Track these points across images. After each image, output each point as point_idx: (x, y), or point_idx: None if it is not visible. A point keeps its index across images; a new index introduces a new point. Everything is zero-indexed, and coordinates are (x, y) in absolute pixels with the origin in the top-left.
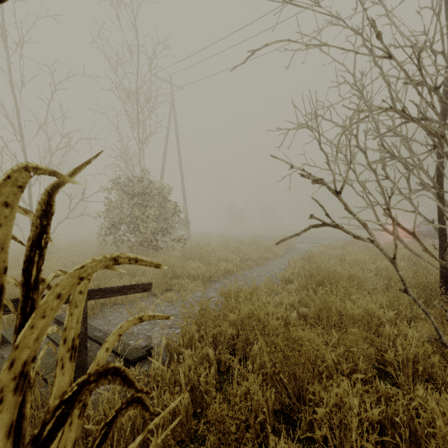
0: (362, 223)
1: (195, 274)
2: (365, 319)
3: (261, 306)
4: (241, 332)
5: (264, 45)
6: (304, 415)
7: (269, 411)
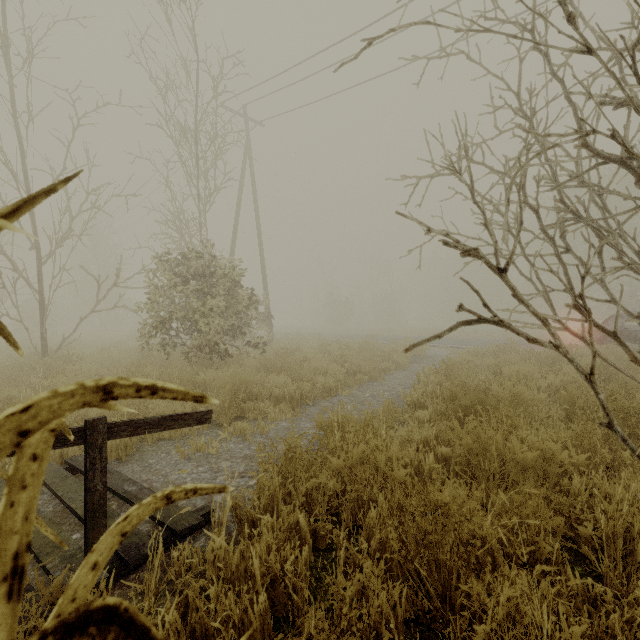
0: (540, 318)
1: (280, 394)
2: (540, 466)
3: (380, 447)
4: (349, 487)
5: (389, 30)
6: (452, 628)
7: (396, 624)
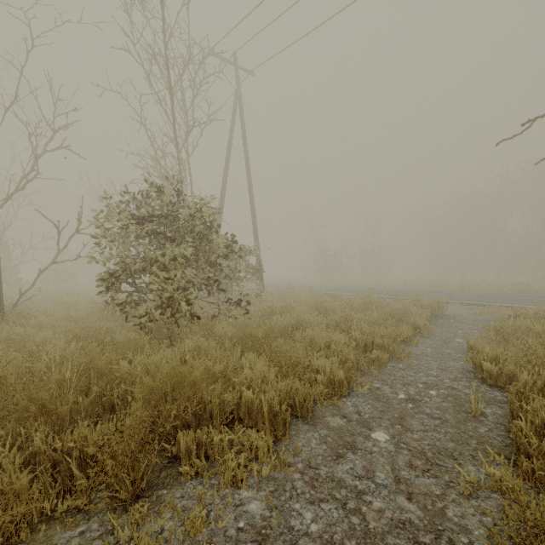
0: None
1: (255, 403)
2: None
3: None
4: None
5: None
6: None
7: None
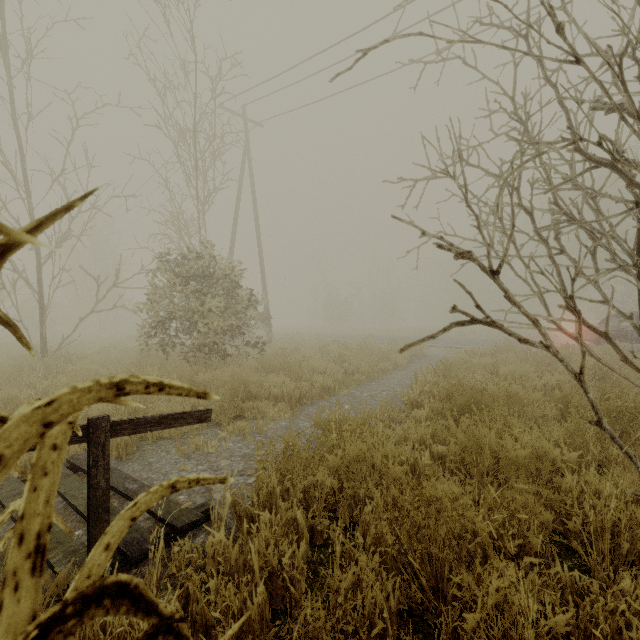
0: (531, 319)
1: (279, 394)
2: (532, 464)
3: (376, 445)
4: (346, 484)
5: (383, 41)
6: (444, 619)
7: (390, 614)
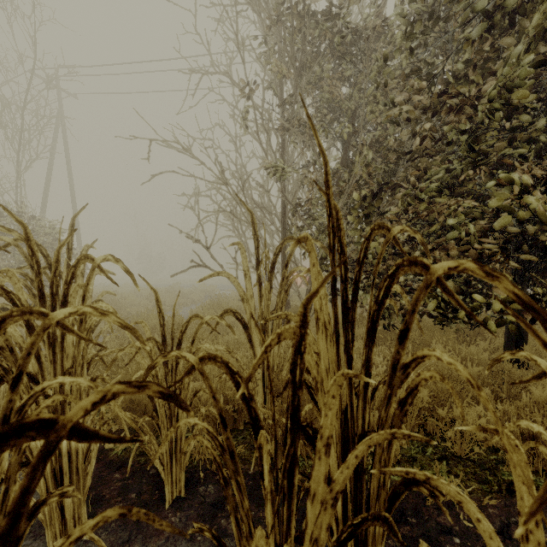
0: (220, 265)
1: None
2: (232, 324)
3: None
4: None
5: (161, 172)
6: None
7: None
